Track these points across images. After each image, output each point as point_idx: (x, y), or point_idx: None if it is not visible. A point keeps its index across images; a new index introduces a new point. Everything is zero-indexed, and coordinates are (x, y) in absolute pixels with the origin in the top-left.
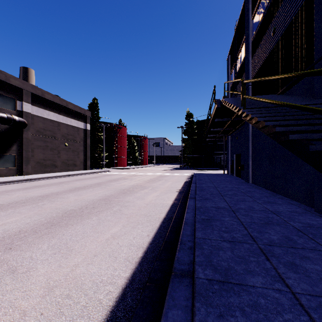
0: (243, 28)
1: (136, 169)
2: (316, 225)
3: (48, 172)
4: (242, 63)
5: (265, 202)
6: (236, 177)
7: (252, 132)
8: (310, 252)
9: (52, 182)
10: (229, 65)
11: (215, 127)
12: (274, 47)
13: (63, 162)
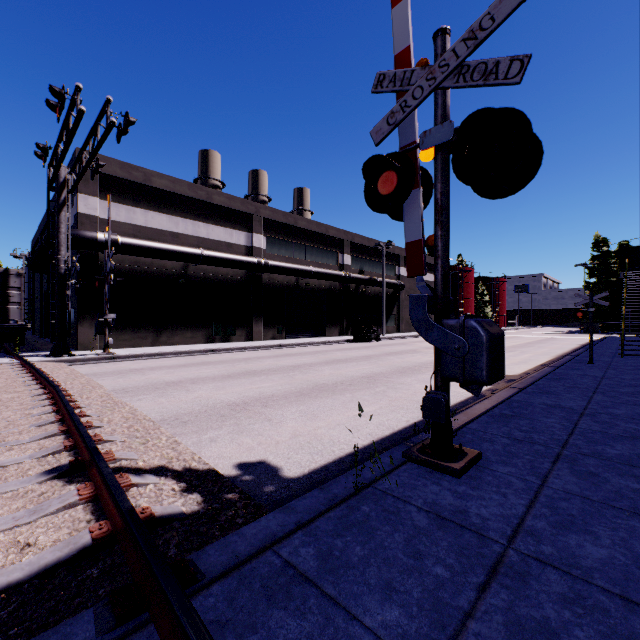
0: None
1: None
2: None
3: (411, 331)
4: None
5: None
6: None
7: None
8: None
9: None
10: None
11: (633, 280)
12: None
13: None
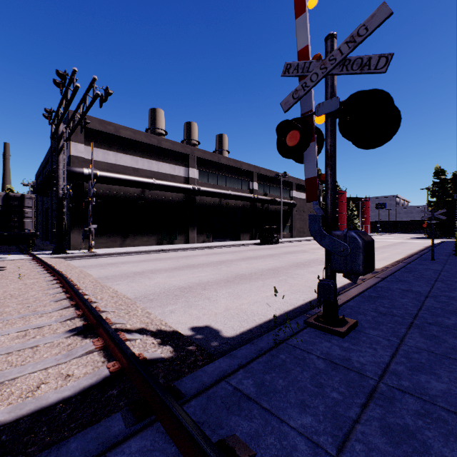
0: None
1: None
2: None
3: (301, 236)
4: None
5: None
6: None
7: None
8: None
9: None
10: None
11: None
12: None
13: (307, 230)
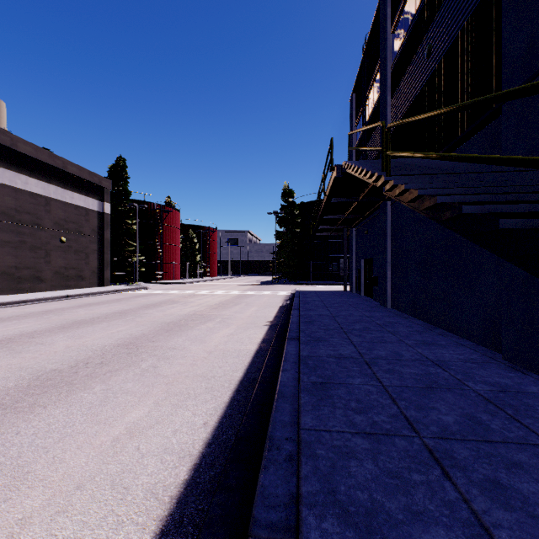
0: (377, 48)
1: (196, 285)
2: (513, 387)
3: (25, 291)
4: (376, 107)
5: (419, 343)
6: (365, 297)
7: (393, 222)
8: (519, 451)
9: (29, 311)
10: (354, 111)
11: (331, 212)
12: (430, 78)
13: (56, 273)
